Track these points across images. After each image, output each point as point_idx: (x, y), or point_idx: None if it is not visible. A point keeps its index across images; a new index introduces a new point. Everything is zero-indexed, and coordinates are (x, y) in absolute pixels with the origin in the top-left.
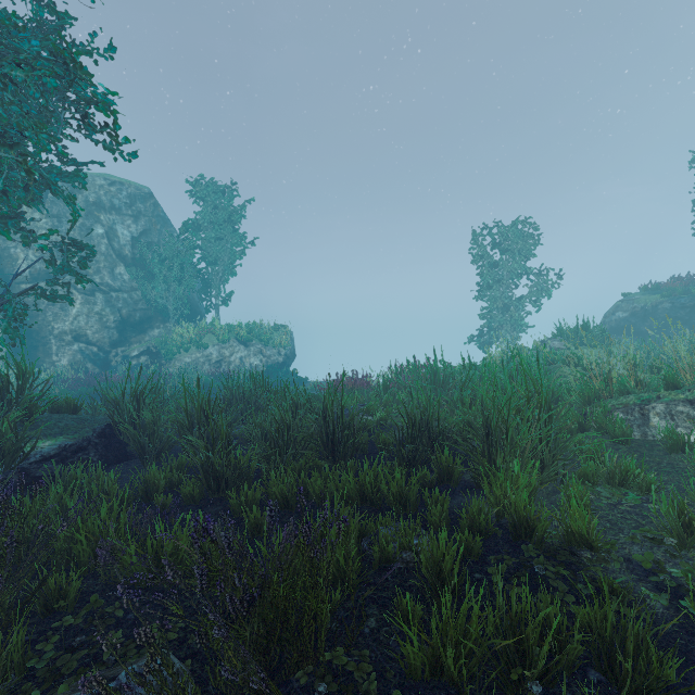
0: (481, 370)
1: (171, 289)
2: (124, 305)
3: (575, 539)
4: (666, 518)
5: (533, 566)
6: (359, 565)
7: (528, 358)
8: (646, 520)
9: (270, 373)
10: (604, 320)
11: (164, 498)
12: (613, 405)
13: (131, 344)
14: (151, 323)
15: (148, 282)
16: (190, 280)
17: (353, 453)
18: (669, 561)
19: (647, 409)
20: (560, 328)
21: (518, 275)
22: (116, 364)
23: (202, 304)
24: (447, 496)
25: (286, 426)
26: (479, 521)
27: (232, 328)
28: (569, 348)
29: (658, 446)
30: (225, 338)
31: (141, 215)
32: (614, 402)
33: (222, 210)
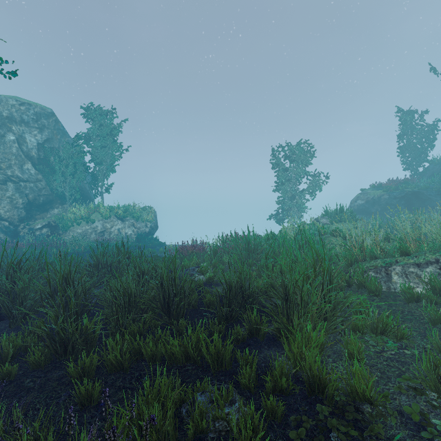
0: (279, 241)
1: (67, 181)
2: (30, 192)
3: (358, 396)
4: (425, 372)
5: (327, 425)
6: (175, 440)
7: (308, 231)
8: (405, 367)
9: (140, 239)
10: (350, 205)
11: (9, 368)
12: (367, 267)
13: (36, 220)
14: (52, 204)
15: (49, 176)
16: (81, 175)
17: (184, 313)
18: (431, 411)
19: (390, 270)
20: (326, 210)
21: (300, 176)
22: (24, 234)
23: (92, 192)
24: (255, 356)
25: (127, 294)
26: (281, 383)
27: (113, 208)
28: (332, 223)
29: (399, 297)
30: (107, 215)
31: (45, 128)
32: (367, 264)
33: (105, 127)
